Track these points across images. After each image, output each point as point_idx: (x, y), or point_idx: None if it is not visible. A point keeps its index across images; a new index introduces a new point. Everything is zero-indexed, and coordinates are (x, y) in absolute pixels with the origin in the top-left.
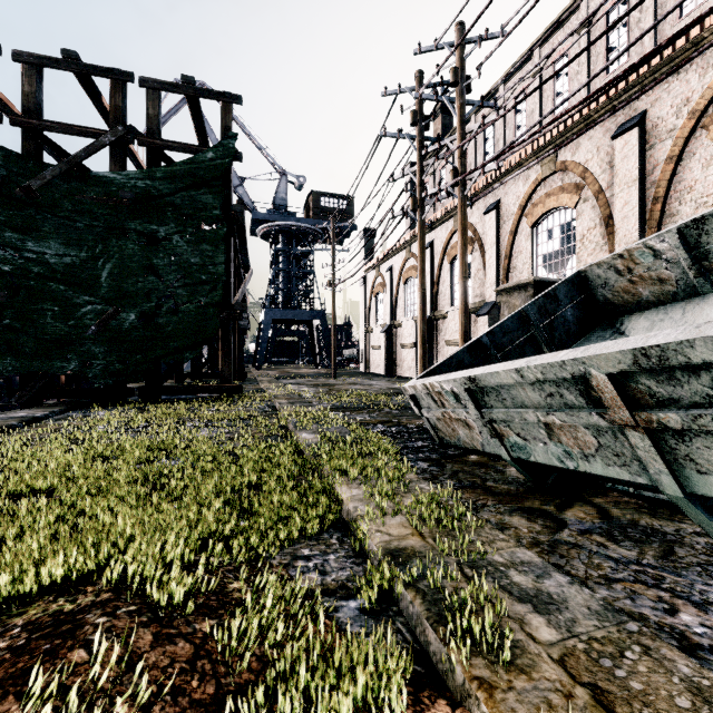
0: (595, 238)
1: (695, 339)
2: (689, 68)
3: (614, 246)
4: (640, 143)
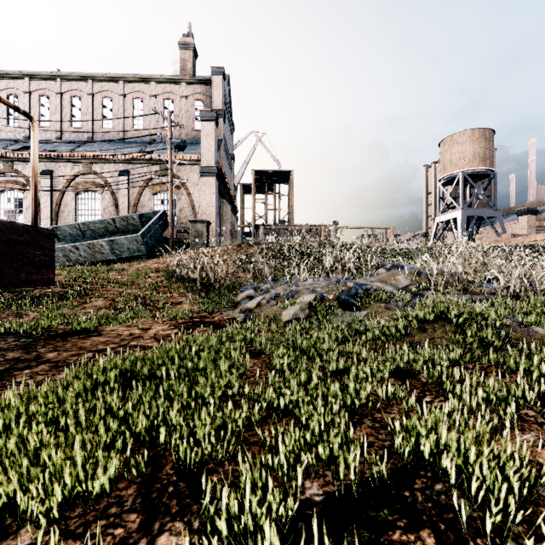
0: None
1: None
2: (67, 165)
3: (41, 216)
4: (51, 181)
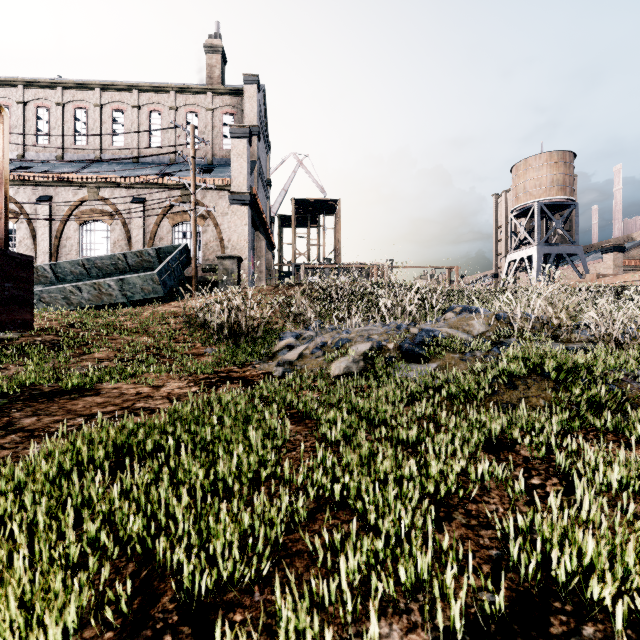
0: (28, 244)
1: (36, 291)
2: (69, 190)
3: (38, 251)
4: (50, 209)
